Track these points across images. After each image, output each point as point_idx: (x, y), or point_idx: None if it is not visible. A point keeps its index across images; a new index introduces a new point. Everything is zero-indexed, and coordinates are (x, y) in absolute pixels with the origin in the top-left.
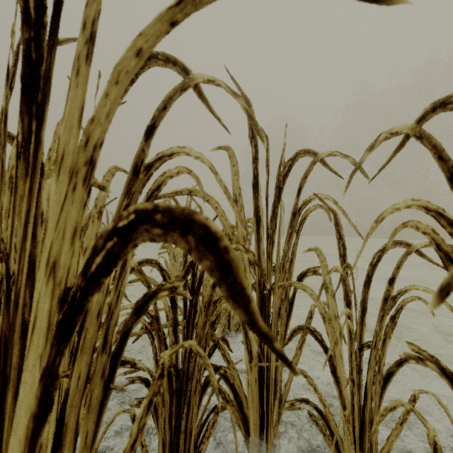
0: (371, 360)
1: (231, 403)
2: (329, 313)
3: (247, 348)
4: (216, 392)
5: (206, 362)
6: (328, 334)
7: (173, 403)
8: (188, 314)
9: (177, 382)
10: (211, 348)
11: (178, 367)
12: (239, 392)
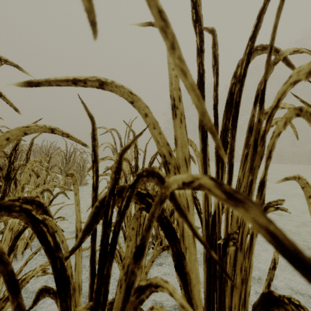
0: None
1: None
2: None
3: None
4: None
5: None
6: None
7: None
8: (94, 295)
9: None
10: None
11: None
12: None
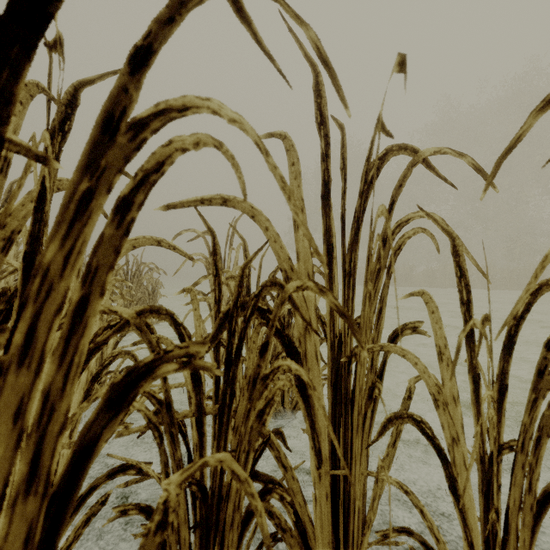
0: (516, 471)
1: (289, 533)
2: (444, 394)
3: (313, 446)
4: (266, 543)
5: (248, 491)
6: (442, 426)
7: (196, 544)
8: (221, 396)
9: (202, 508)
10: (259, 449)
11: (203, 482)
12: (302, 515)
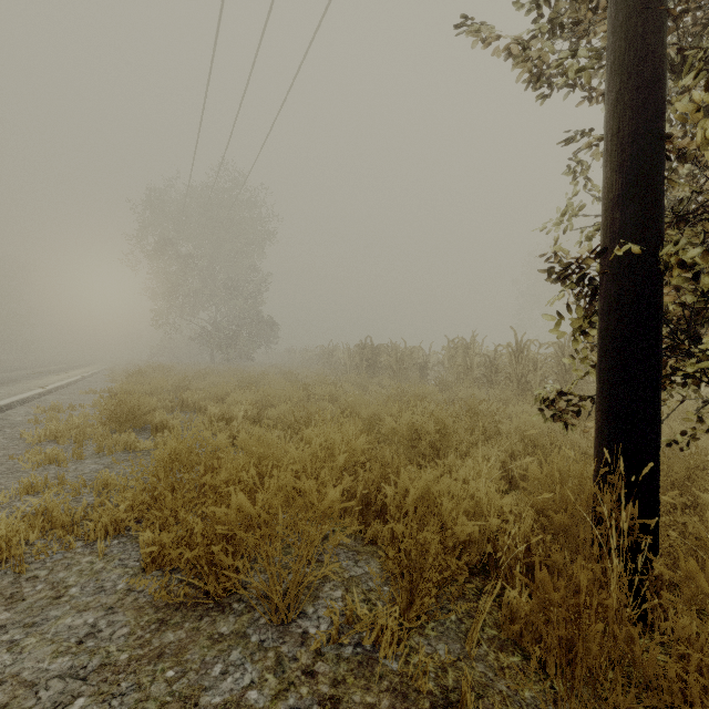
0: None
1: None
2: None
3: None
4: None
5: None
6: None
7: None
8: None
9: None
10: None
11: None
12: None
